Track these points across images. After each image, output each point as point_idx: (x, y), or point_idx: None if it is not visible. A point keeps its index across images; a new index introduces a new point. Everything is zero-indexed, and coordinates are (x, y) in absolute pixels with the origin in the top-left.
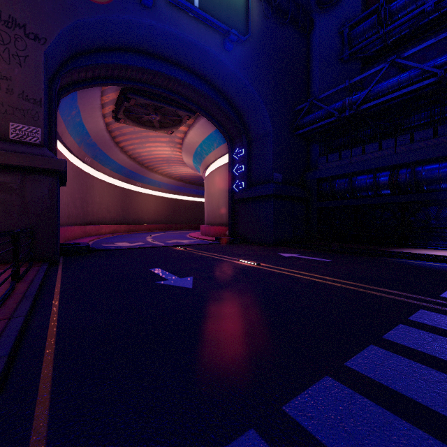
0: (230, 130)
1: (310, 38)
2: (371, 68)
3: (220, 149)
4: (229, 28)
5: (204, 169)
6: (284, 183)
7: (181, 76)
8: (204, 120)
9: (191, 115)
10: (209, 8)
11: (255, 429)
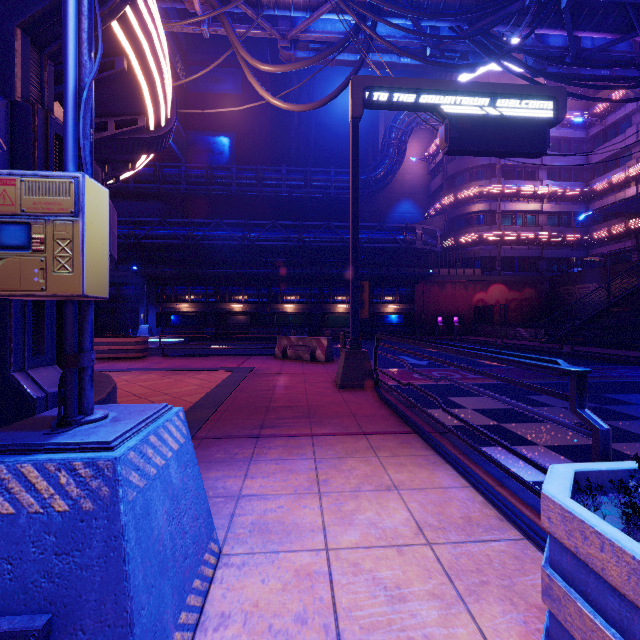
0: None
1: None
2: None
3: None
4: None
5: None
6: None
7: None
8: None
9: None
10: None
11: None
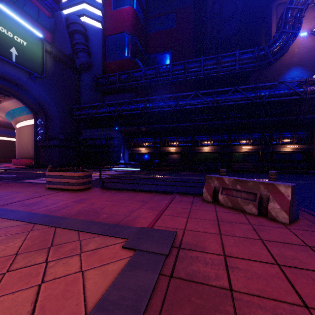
0: (35, 109)
1: (80, 75)
2: (105, 97)
3: (28, 116)
4: (33, 72)
5: (16, 123)
6: (65, 140)
7: (2, 82)
8: (17, 100)
9: (7, 97)
10: (21, 62)
11: (30, 180)
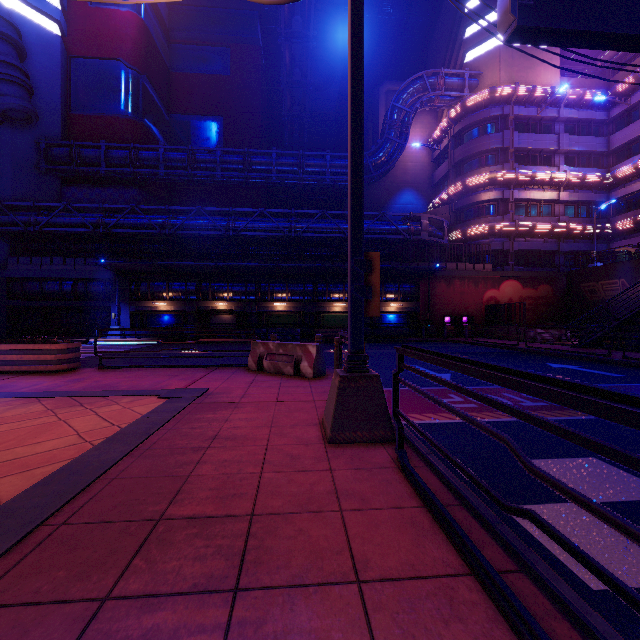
0: None
1: (1, 131)
2: (70, 188)
3: None
4: None
5: None
6: None
7: None
8: None
9: None
10: None
11: None
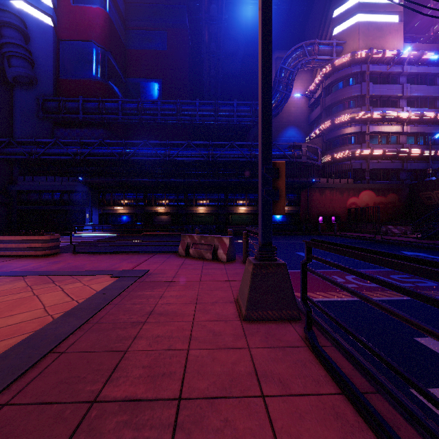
0: None
1: (13, 91)
2: (59, 129)
3: None
4: None
5: None
6: None
7: None
8: None
9: None
10: None
11: None
